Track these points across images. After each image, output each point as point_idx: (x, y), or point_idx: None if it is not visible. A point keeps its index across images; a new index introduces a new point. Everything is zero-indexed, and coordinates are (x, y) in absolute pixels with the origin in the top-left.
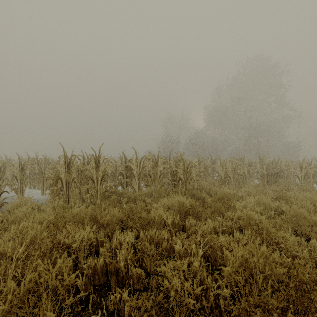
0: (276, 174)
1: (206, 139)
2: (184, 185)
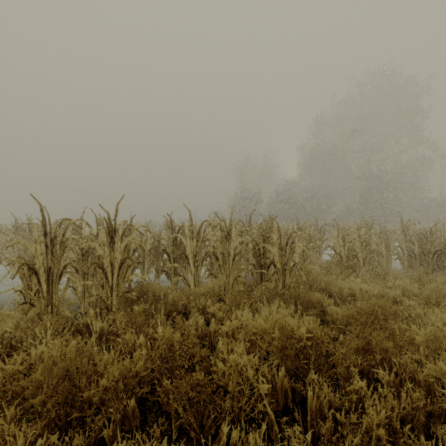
0: (437, 252)
1: (300, 194)
2: (281, 276)
